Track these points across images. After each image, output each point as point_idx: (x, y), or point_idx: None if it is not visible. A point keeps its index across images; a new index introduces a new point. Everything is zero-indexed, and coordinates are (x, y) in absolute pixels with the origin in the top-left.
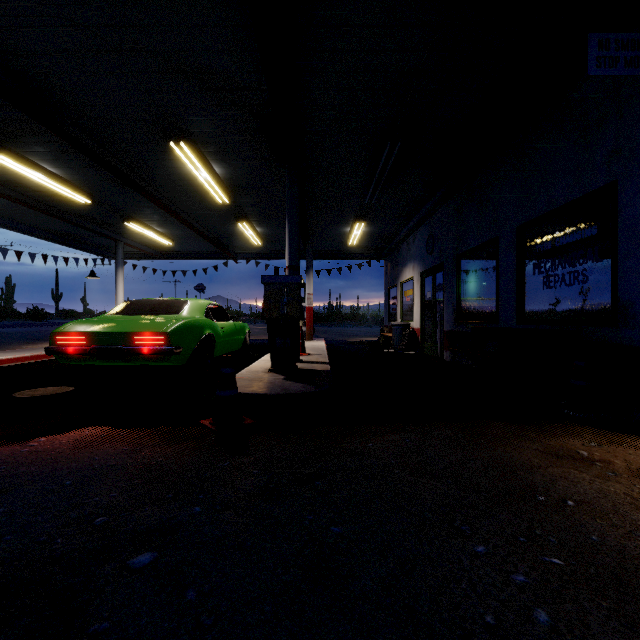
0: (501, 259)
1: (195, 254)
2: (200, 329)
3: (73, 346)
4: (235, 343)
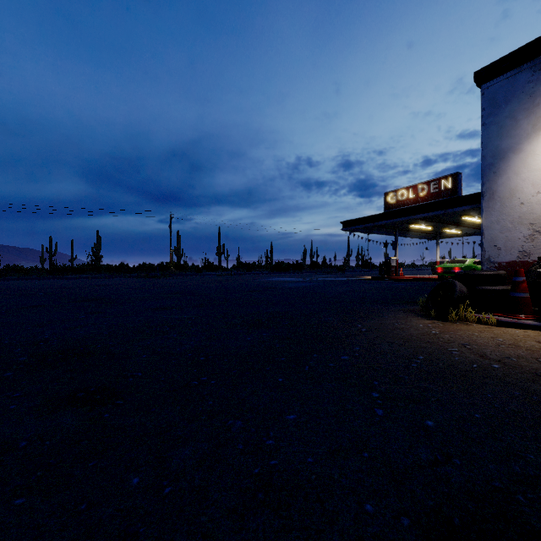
0: None
1: (474, 233)
2: (470, 267)
3: (439, 270)
4: None
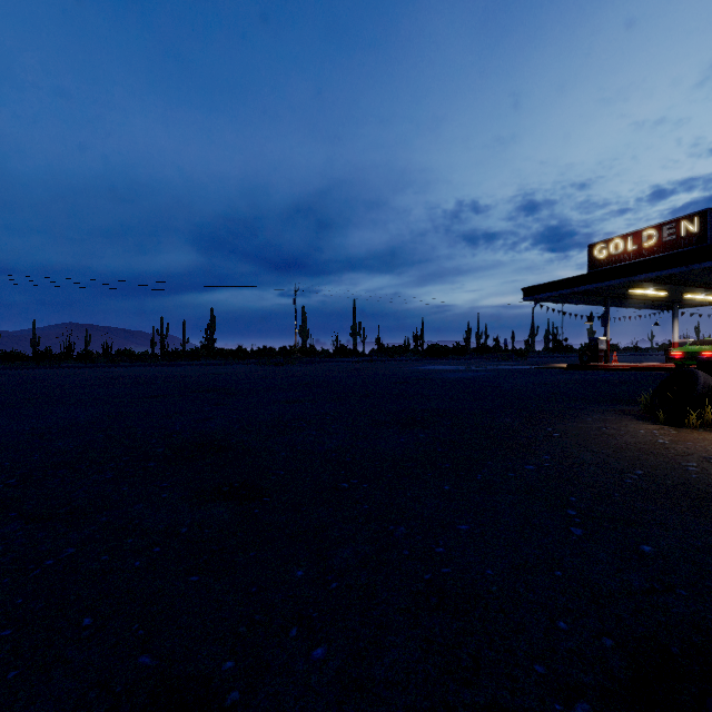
0: None
1: None
2: None
3: (677, 356)
4: None
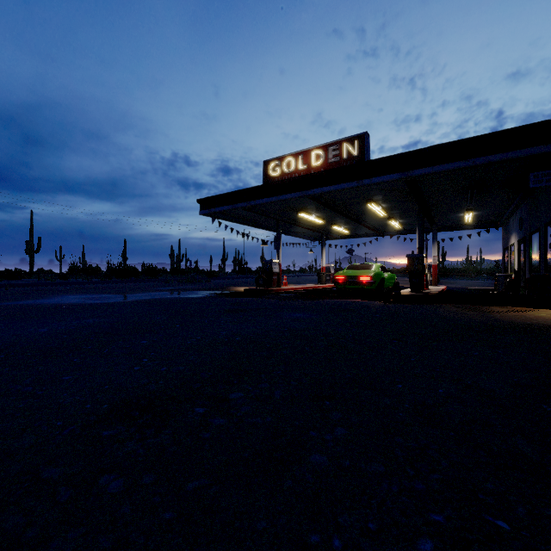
0: (541, 239)
1: (358, 235)
2: (380, 275)
3: (341, 280)
4: (390, 283)
